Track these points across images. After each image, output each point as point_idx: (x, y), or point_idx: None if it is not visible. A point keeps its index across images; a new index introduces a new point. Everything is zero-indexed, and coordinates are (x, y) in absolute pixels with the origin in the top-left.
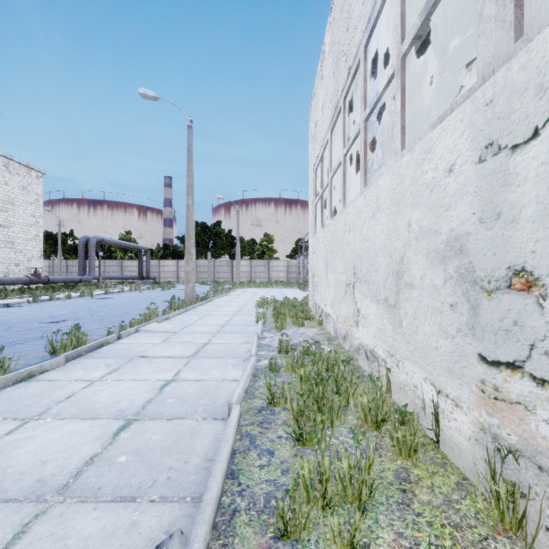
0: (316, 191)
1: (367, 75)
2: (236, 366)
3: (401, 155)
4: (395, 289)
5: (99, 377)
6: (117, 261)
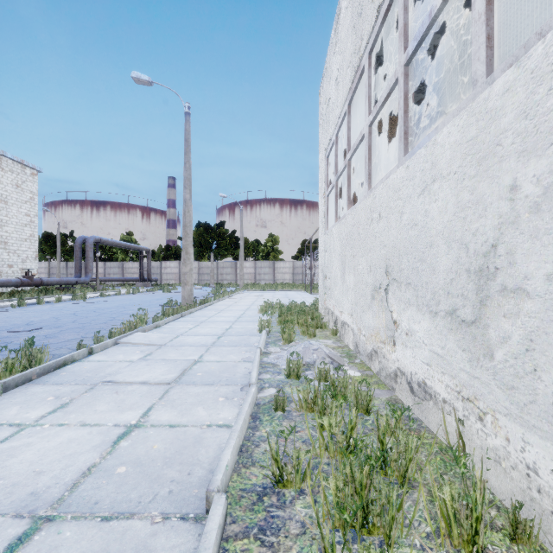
0: (328, 181)
1: (408, 2)
2: (229, 399)
3: (486, 82)
4: (476, 296)
5: (36, 419)
6: (117, 262)
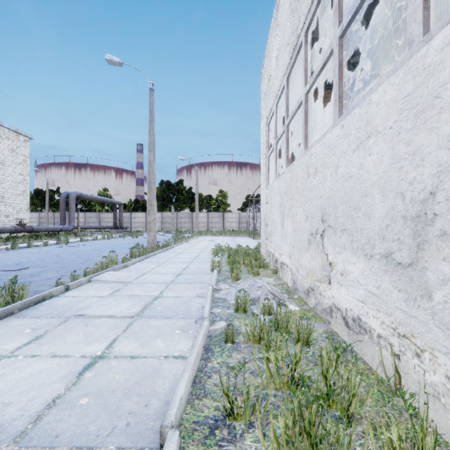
0: (269, 144)
1: None
2: (185, 332)
3: (423, 41)
4: (413, 241)
5: (11, 351)
6: (95, 213)
